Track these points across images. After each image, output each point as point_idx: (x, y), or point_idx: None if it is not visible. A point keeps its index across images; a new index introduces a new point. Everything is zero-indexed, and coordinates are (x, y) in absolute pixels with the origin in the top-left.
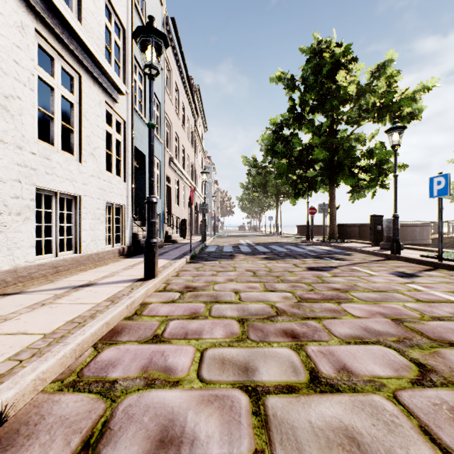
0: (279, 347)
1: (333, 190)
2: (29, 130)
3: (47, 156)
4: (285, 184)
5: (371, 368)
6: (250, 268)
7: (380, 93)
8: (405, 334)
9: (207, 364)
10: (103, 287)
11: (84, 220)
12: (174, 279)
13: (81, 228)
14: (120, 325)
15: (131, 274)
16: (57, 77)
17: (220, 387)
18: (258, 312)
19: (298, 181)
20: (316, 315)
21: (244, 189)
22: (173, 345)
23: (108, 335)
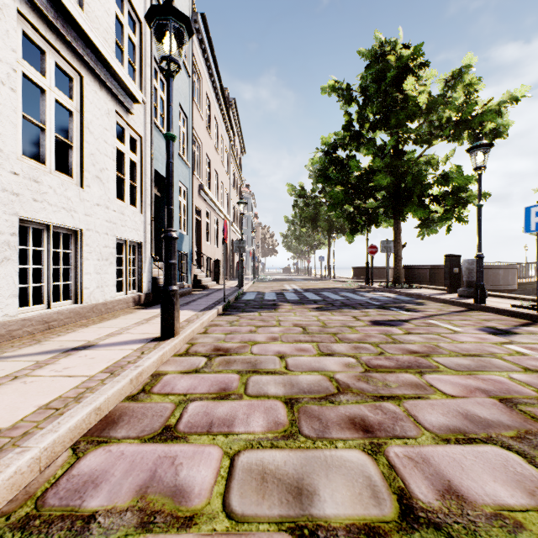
0: (347, 448)
1: (398, 224)
2: (9, 142)
3: (35, 178)
4: (340, 217)
5: (491, 490)
6: (298, 322)
7: (457, 105)
8: (525, 425)
9: (239, 482)
10: (104, 351)
11: (86, 262)
12: (201, 338)
13: (83, 271)
14: (119, 410)
15: (145, 332)
16: (50, 76)
17: (258, 530)
18: (312, 388)
19: (355, 213)
20: (393, 392)
21: (289, 223)
22: (190, 446)
23: (99, 426)
